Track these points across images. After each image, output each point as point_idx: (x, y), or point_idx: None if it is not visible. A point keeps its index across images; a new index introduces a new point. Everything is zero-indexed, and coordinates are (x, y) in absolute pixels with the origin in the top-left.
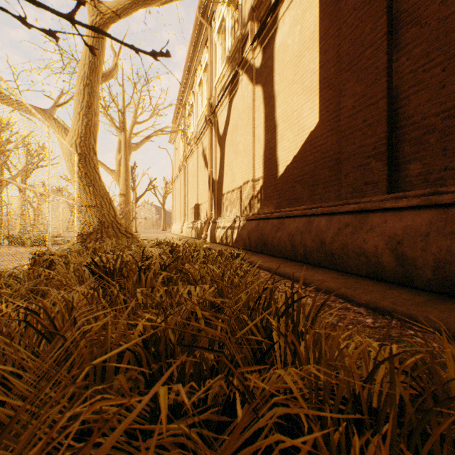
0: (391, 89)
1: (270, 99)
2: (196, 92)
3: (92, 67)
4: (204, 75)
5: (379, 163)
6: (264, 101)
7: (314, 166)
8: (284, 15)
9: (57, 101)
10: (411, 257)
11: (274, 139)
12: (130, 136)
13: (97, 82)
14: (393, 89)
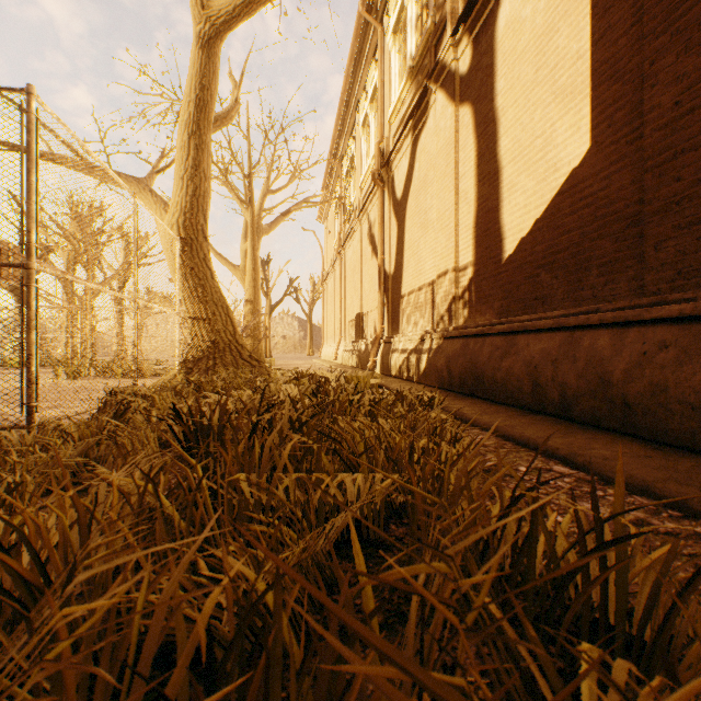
0: None
1: (487, 125)
2: (358, 137)
3: (199, 105)
4: (371, 107)
5: None
6: (476, 129)
7: (580, 233)
8: None
9: (157, 165)
10: None
11: (496, 194)
12: (259, 213)
13: (208, 127)
14: None
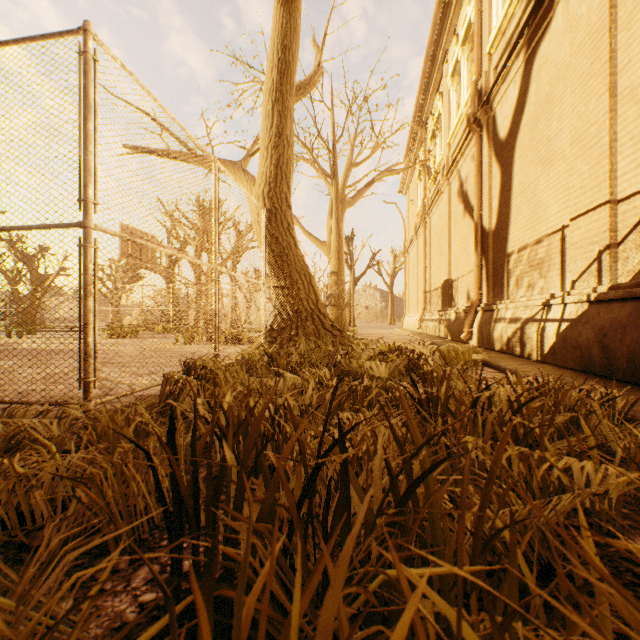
0: None
1: None
2: (446, 90)
3: (281, 69)
4: (462, 51)
5: None
6: None
7: None
8: None
9: (251, 149)
10: None
11: None
12: (343, 187)
13: (290, 92)
14: None
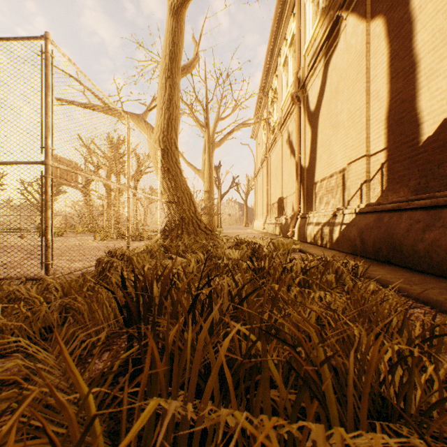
0: None
1: (401, 27)
2: (280, 74)
3: (172, 57)
4: (289, 50)
5: None
6: (389, 35)
7: None
8: None
9: (149, 106)
10: None
11: (411, 85)
12: (213, 134)
13: (177, 72)
14: None
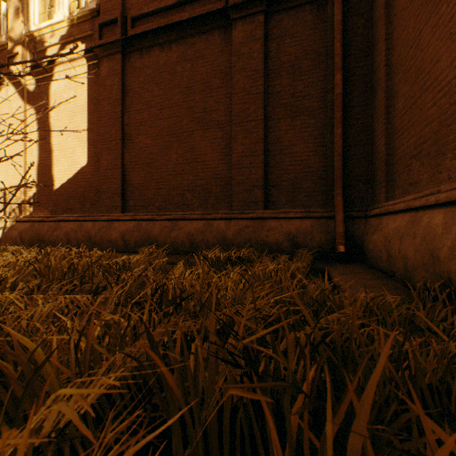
0: (124, 165)
1: (46, 126)
2: None
3: None
4: None
5: (119, 198)
6: (39, 124)
7: (85, 189)
8: (60, 72)
9: None
10: (128, 240)
11: (50, 160)
12: None
13: None
14: (125, 165)
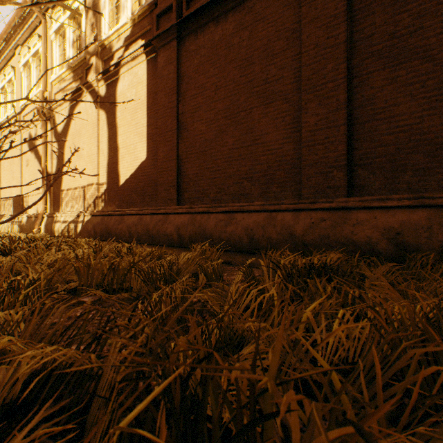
0: (179, 156)
1: (113, 127)
2: (19, 70)
3: None
4: (33, 60)
5: (174, 190)
6: (108, 125)
7: (144, 183)
8: (124, 73)
9: None
10: (183, 234)
11: (117, 157)
12: None
13: None
14: (180, 156)
